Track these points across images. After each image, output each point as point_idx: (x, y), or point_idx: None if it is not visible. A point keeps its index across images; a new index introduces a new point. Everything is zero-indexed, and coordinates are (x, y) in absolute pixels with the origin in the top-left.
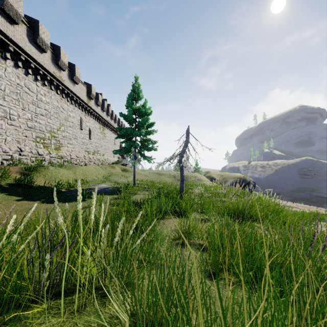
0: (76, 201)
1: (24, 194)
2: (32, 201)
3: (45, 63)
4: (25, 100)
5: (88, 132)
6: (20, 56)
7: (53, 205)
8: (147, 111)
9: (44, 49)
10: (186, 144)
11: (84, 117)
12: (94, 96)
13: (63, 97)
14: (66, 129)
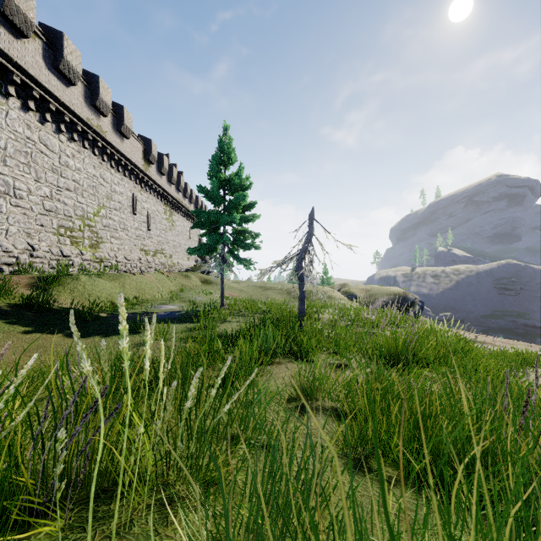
0: None
1: (36, 322)
2: (50, 333)
3: (74, 104)
4: (40, 166)
5: (145, 218)
6: (32, 92)
7: (86, 341)
8: (244, 182)
9: (72, 80)
10: (308, 238)
11: (139, 194)
12: (156, 158)
13: (104, 161)
14: (109, 213)
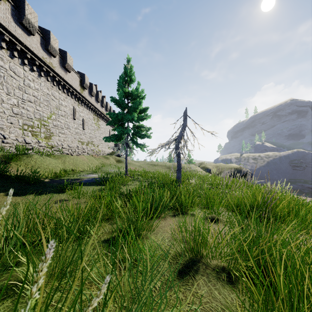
0: (54, 192)
1: None
2: None
3: (33, 47)
4: (10, 85)
5: (81, 122)
6: (4, 37)
7: (20, 198)
8: (140, 94)
9: (32, 31)
10: (183, 128)
11: (77, 107)
12: (88, 86)
13: (54, 85)
14: (58, 118)
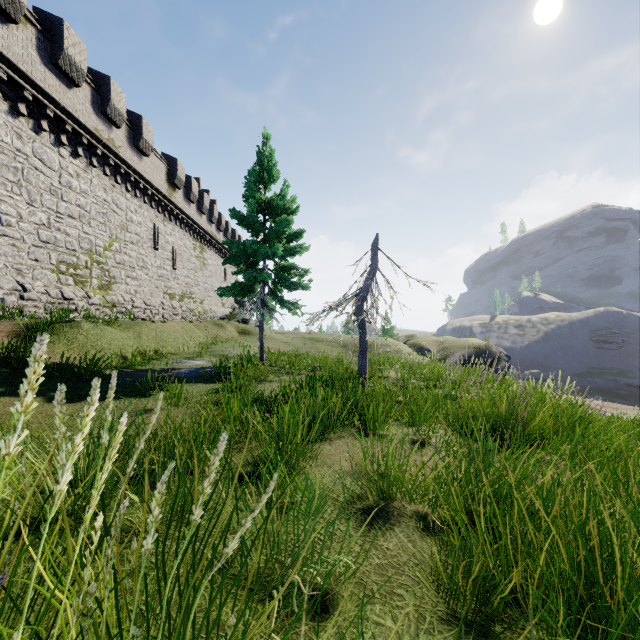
0: (130, 396)
1: (10, 381)
2: None
3: (78, 110)
4: (34, 185)
5: (170, 254)
6: (23, 93)
7: (74, 407)
8: (289, 205)
9: (75, 79)
10: (371, 273)
11: (162, 225)
12: (183, 182)
13: (117, 183)
14: (124, 248)
